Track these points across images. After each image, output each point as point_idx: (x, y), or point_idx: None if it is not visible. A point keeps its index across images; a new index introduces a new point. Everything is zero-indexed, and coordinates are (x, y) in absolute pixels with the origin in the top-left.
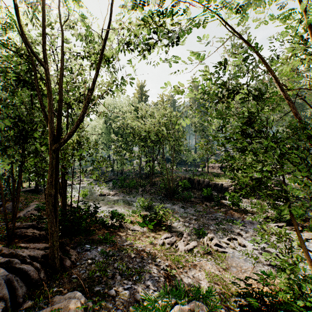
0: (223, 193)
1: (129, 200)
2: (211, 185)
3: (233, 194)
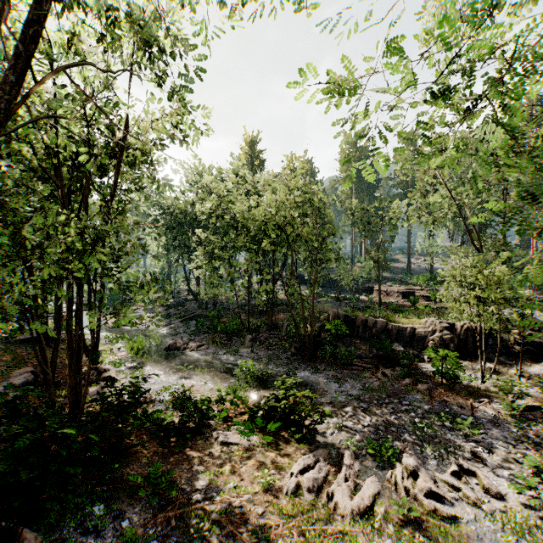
0: (415, 347)
1: (225, 360)
2: (392, 332)
3: (443, 352)
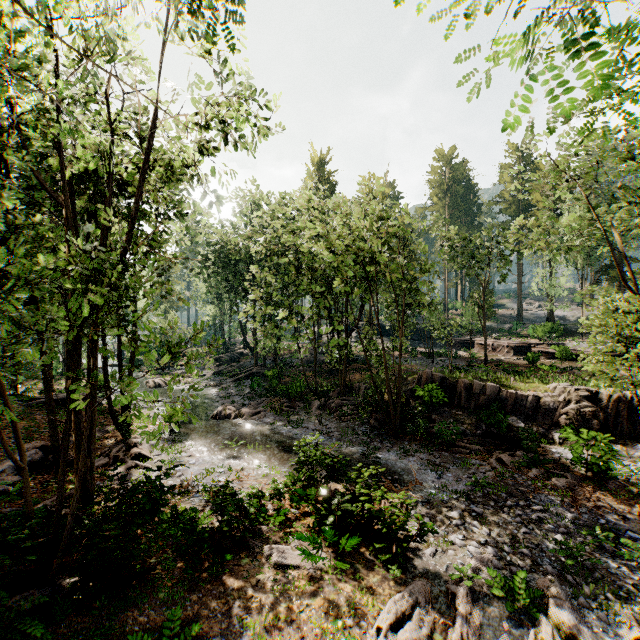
0: (541, 423)
1: (286, 433)
2: (506, 401)
3: (589, 434)
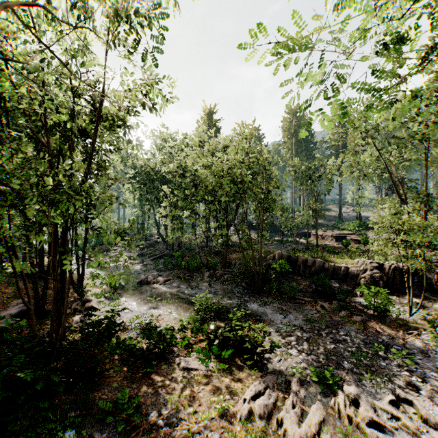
0: (349, 283)
1: (187, 292)
2: (328, 270)
3: (375, 289)
